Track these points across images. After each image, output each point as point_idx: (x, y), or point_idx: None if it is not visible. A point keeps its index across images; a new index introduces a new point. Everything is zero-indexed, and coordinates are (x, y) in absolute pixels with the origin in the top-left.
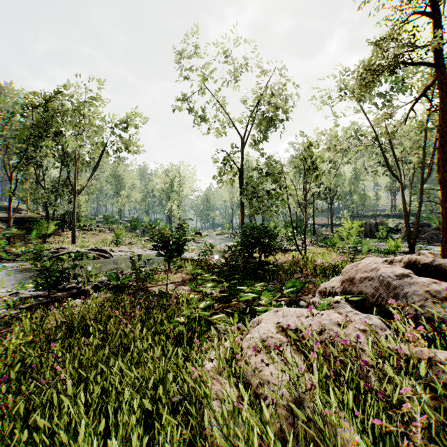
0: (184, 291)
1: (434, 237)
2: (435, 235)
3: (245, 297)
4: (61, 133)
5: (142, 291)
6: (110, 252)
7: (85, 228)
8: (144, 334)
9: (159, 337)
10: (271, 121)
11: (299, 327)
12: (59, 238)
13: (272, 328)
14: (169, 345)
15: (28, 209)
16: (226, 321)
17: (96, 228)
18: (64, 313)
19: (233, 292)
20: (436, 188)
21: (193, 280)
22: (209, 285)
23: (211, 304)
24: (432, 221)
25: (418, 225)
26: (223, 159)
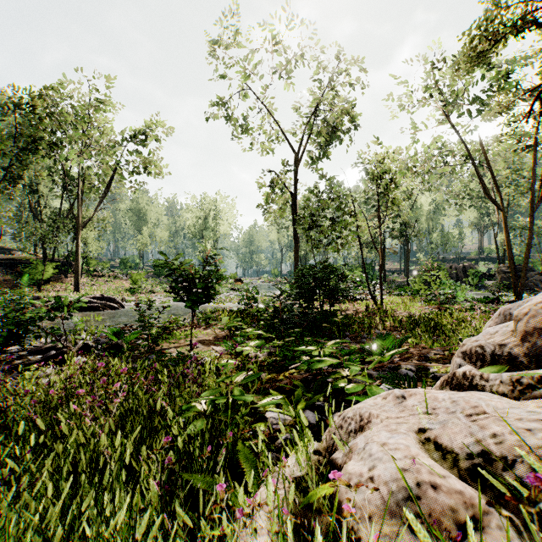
0: (215, 353)
1: (538, 284)
2: (540, 282)
3: (318, 363)
4: (59, 146)
5: (152, 353)
6: (120, 301)
7: (96, 273)
8: (116, 445)
9: (159, 440)
10: (333, 132)
11: (493, 451)
12: (60, 285)
13: (420, 451)
14: (151, 491)
15: (18, 247)
16: (283, 406)
17: (109, 273)
18: (1, 392)
19: (289, 355)
20: (539, 222)
21: (229, 337)
22: (253, 343)
23: (256, 376)
24: (532, 264)
25: (518, 269)
26: (270, 181)
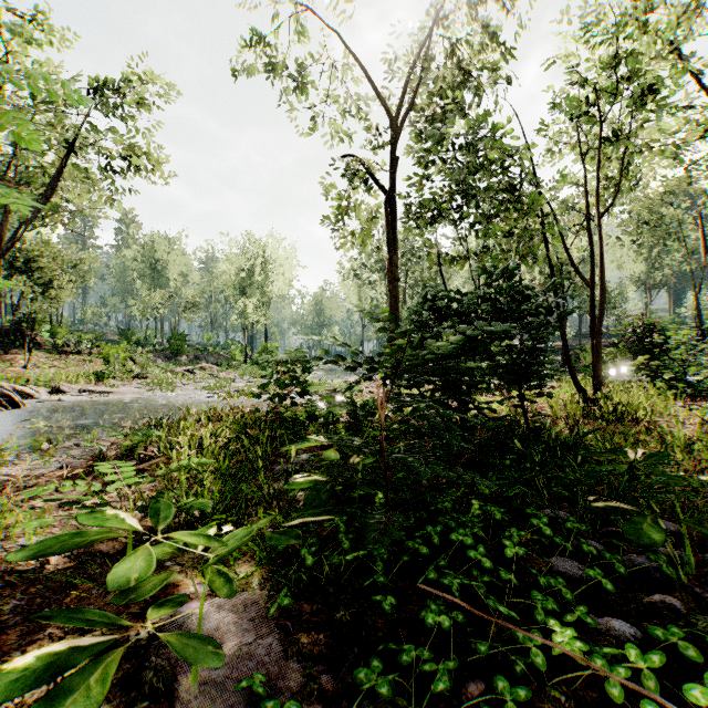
0: None
1: None
2: None
3: None
4: None
5: None
6: (9, 392)
7: (69, 348)
8: None
9: None
10: (464, 73)
11: None
12: None
13: None
14: None
15: None
16: None
17: (93, 349)
18: None
19: None
20: None
21: None
22: None
23: None
24: None
25: None
26: (345, 168)
